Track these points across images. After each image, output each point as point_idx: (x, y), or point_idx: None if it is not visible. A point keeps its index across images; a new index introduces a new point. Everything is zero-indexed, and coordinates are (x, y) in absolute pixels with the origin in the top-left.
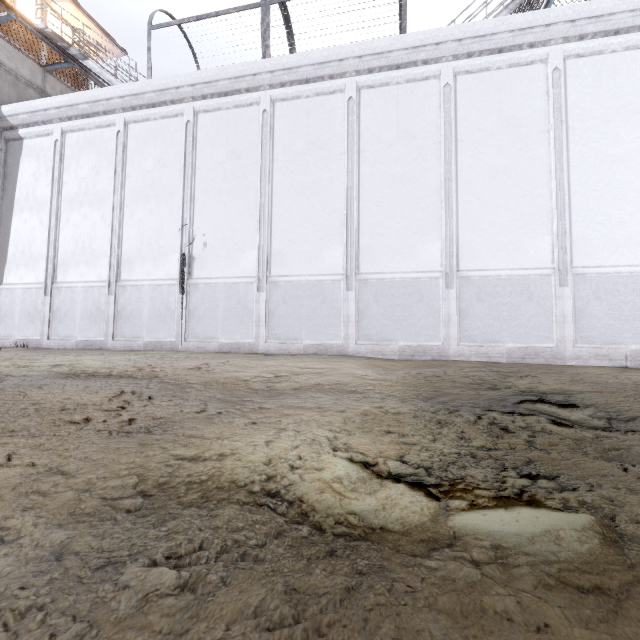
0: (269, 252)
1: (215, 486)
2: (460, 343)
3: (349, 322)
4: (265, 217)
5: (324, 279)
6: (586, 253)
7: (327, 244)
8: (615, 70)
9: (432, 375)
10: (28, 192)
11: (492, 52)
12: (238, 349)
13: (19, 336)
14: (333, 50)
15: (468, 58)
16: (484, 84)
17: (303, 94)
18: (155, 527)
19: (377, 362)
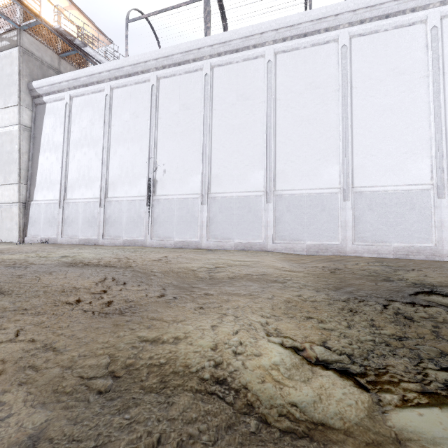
0: (209, 176)
1: (171, 370)
2: (355, 243)
3: (268, 226)
4: (206, 151)
5: (249, 195)
6: None
7: (252, 169)
8: None
9: (335, 268)
10: (49, 139)
11: (380, 18)
12: (187, 245)
13: (43, 235)
14: (256, 26)
15: (361, 24)
16: (374, 43)
17: (234, 60)
18: (120, 413)
19: (290, 256)
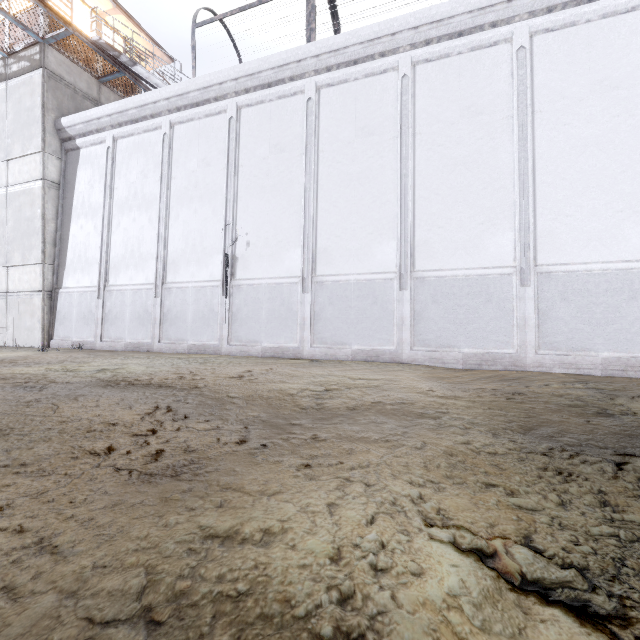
0: (314, 250)
1: (259, 612)
2: (539, 351)
3: (403, 325)
4: (310, 212)
5: (374, 278)
6: None
7: (378, 239)
8: None
9: (513, 392)
10: (84, 199)
11: (580, 2)
12: (282, 354)
13: (76, 338)
14: (385, 24)
15: (548, 13)
16: (569, 42)
17: (351, 77)
18: None
19: (438, 372)
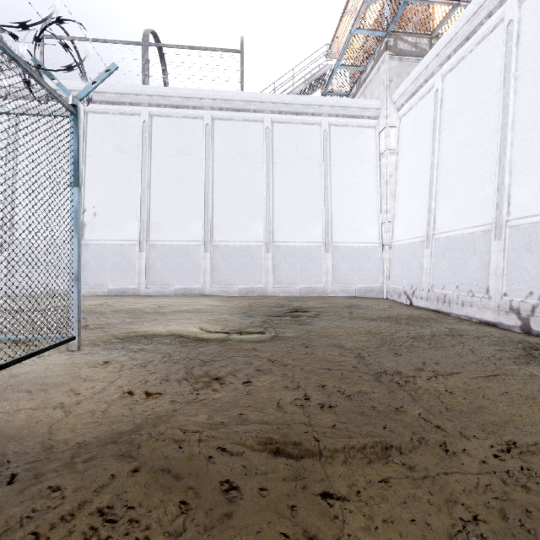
0: (148, 223)
1: (148, 335)
2: (274, 285)
3: (206, 273)
4: (145, 198)
5: (189, 244)
6: (339, 235)
7: (191, 220)
8: (353, 137)
9: (253, 303)
10: None
11: (292, 113)
12: (124, 293)
13: None
14: (195, 91)
15: (279, 114)
16: (288, 131)
17: (174, 115)
18: (131, 343)
19: (224, 298)
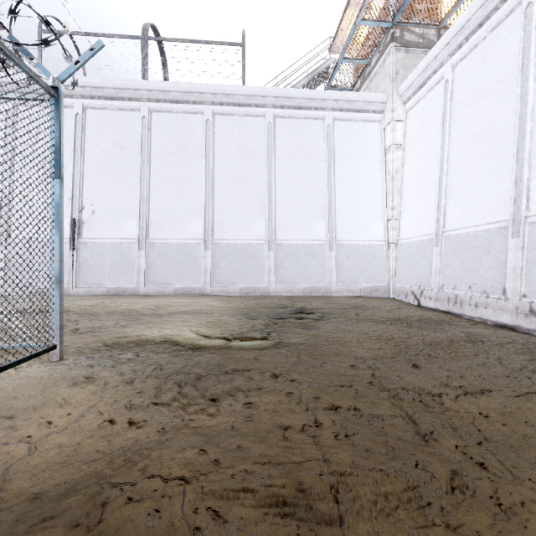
0: (147, 221)
1: (140, 341)
2: (276, 285)
3: (207, 272)
4: (144, 195)
5: (189, 242)
6: (343, 233)
7: (191, 218)
8: (357, 131)
9: (255, 303)
10: None
11: (295, 108)
12: (122, 292)
13: None
14: (196, 85)
15: (282, 108)
16: (291, 126)
17: (174, 110)
18: (121, 351)
19: (224, 298)
